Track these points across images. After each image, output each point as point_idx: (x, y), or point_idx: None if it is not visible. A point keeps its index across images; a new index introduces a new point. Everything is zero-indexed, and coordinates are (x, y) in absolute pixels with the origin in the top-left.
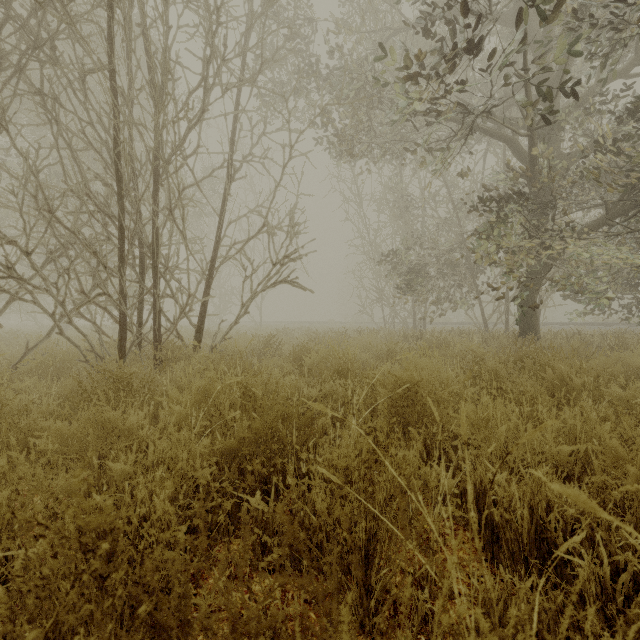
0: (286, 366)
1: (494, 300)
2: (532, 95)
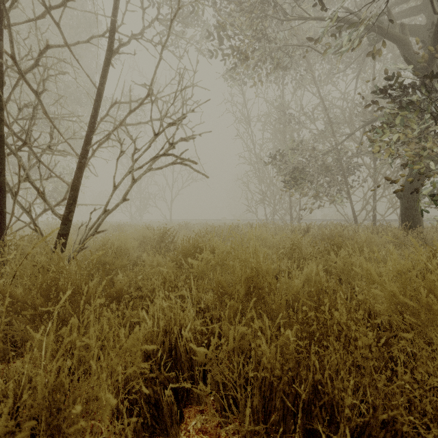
0: (165, 273)
1: (363, 199)
2: (411, 7)
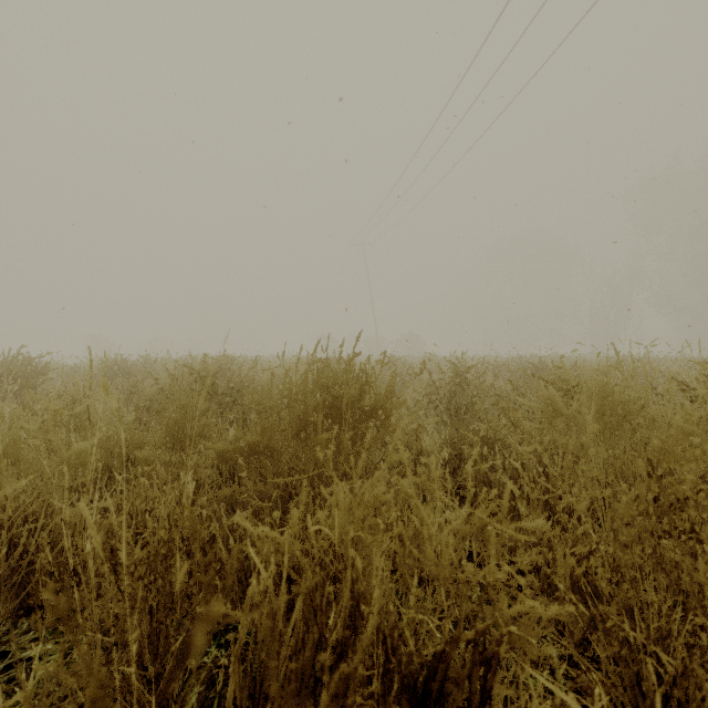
0: None
1: None
2: None
